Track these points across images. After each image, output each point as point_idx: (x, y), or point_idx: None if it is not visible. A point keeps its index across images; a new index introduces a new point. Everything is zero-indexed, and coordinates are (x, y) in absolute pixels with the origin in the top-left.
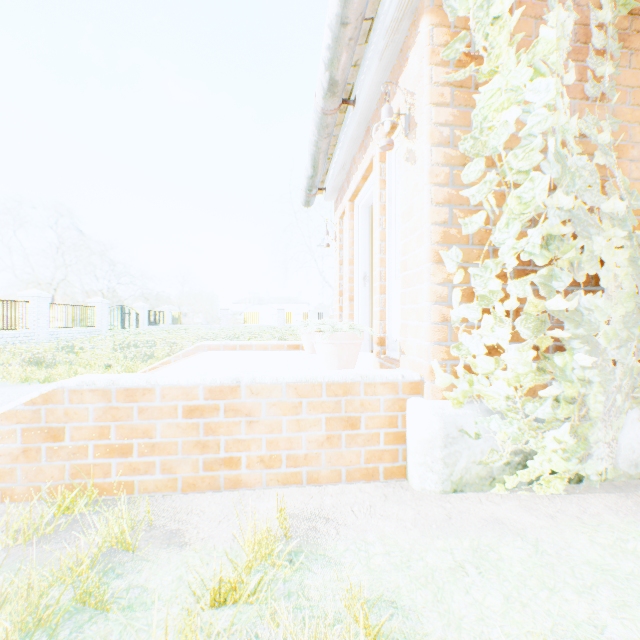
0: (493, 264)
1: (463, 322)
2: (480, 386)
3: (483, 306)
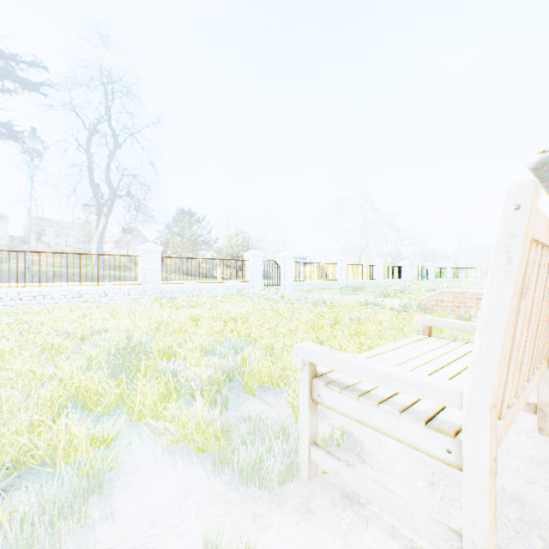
0: None
1: None
2: None
3: None
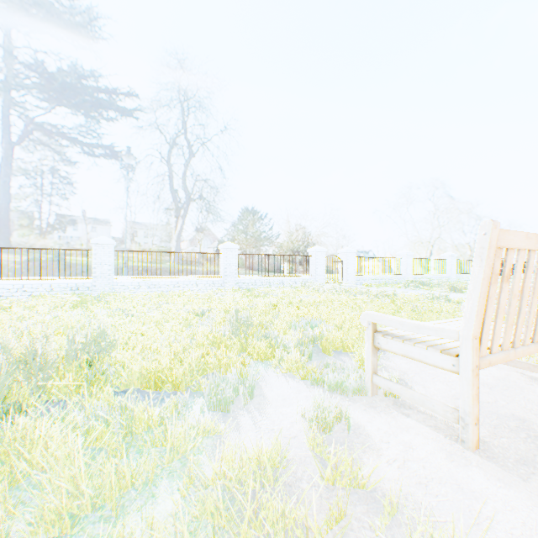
0: None
1: None
2: None
3: None
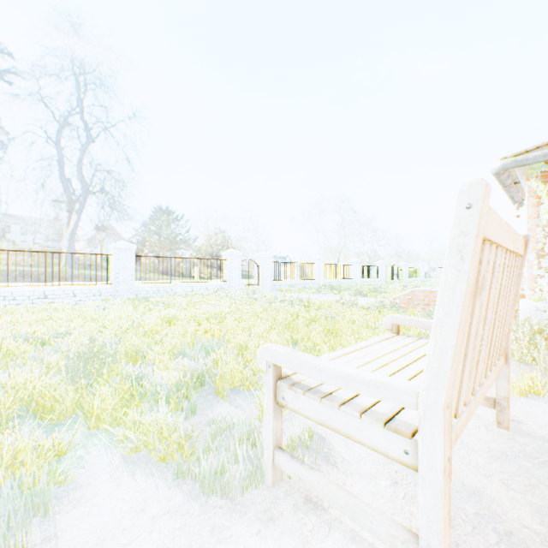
0: (547, 258)
1: (543, 275)
2: (542, 295)
3: (545, 270)
